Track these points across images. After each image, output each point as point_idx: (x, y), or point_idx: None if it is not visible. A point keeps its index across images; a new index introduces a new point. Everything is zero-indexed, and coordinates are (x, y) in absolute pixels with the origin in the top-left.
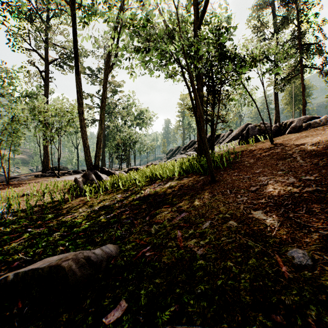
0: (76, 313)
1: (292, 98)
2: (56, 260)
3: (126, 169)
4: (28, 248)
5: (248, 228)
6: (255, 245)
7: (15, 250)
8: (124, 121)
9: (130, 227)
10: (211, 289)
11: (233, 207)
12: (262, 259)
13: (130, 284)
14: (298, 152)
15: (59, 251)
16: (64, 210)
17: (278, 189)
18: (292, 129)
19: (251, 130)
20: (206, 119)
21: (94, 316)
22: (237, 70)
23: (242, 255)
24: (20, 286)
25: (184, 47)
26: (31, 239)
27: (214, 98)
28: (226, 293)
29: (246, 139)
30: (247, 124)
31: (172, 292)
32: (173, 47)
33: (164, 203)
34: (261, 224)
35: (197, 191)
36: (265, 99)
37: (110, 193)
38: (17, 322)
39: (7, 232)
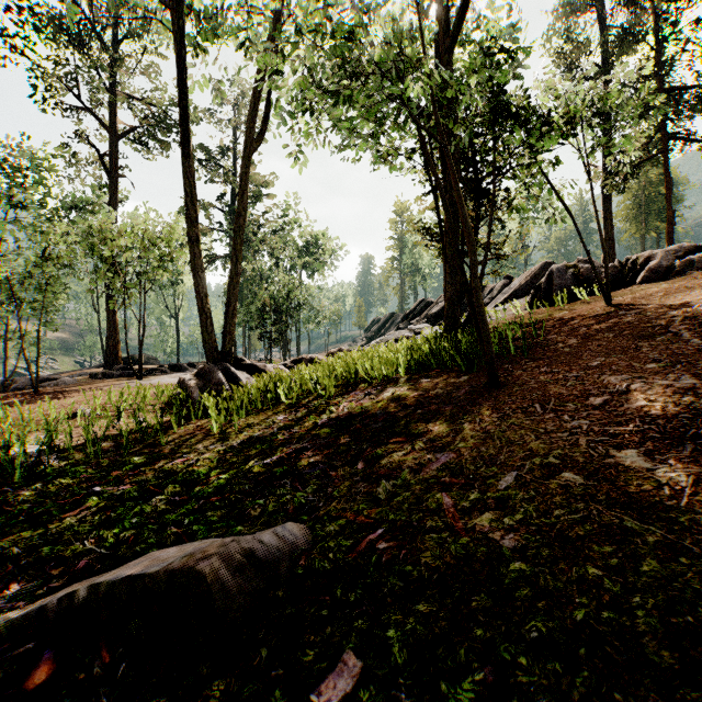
0: (241, 680)
1: (640, 207)
2: (181, 557)
3: (288, 362)
4: (102, 529)
5: (614, 489)
6: (644, 528)
7: (73, 534)
8: (276, 259)
9: (324, 485)
10: (562, 630)
11: (562, 441)
12: (674, 560)
13: (356, 615)
14: (679, 321)
15: (171, 537)
16: (165, 448)
17: (660, 401)
18: (650, 273)
19: (558, 277)
20: (462, 251)
21: (285, 688)
22: (532, 144)
23: (619, 551)
24: (103, 614)
25: (432, 89)
26: (105, 509)
27: (480, 206)
28: (604, 642)
29: (546, 296)
30: (545, 263)
31: (466, 636)
32: (416, 87)
33: (390, 433)
34: (643, 479)
35: (462, 407)
36: (594, 206)
37: (259, 412)
38: (106, 697)
39: (51, 494)
